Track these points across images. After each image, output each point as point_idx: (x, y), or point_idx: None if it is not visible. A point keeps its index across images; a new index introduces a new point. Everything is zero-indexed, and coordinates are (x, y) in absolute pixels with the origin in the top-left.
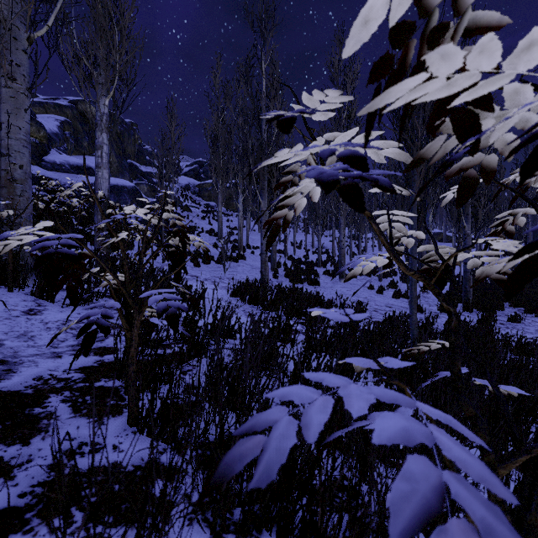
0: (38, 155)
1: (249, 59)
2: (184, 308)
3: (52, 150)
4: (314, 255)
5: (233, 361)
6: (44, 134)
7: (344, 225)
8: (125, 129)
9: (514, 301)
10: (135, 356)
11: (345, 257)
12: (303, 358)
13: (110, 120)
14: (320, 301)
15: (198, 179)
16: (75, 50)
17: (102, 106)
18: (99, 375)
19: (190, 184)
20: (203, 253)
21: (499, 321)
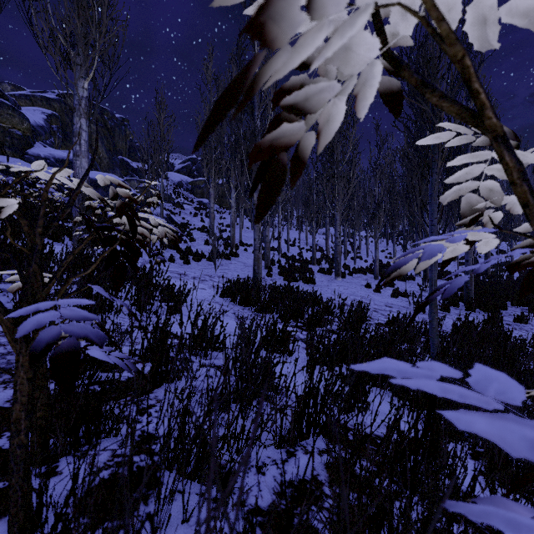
0: (21, 148)
1: (241, 40)
2: (97, 338)
3: (37, 143)
4: (308, 252)
5: (215, 387)
6: (28, 126)
7: (340, 222)
8: (116, 124)
9: (516, 300)
10: (25, 418)
11: (340, 255)
12: (310, 388)
13: (100, 115)
14: (317, 301)
15: (191, 176)
16: (49, 27)
17: (81, 89)
18: (4, 425)
19: (183, 181)
20: (193, 250)
21: (505, 321)
